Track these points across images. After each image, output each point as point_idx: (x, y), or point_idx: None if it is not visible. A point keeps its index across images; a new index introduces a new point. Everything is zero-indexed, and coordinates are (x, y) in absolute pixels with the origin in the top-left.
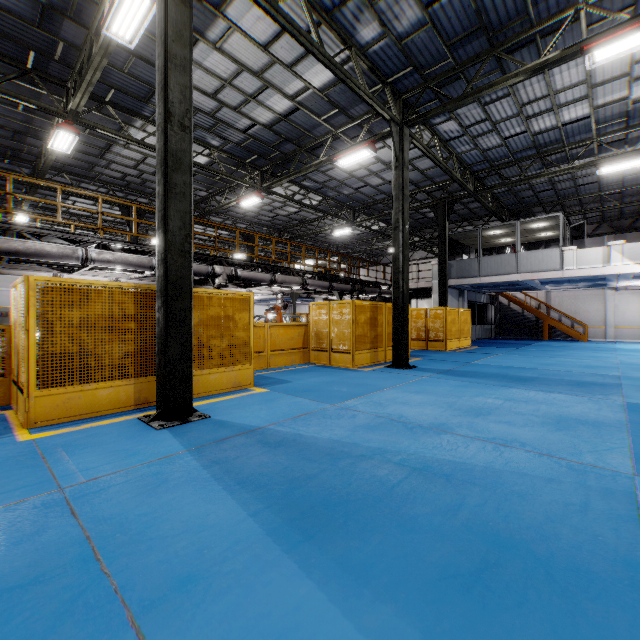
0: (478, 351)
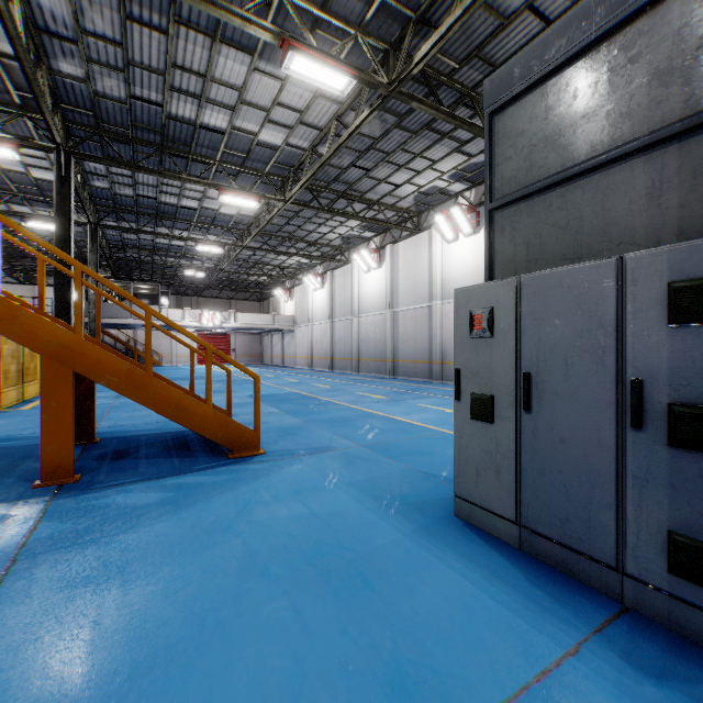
0: None
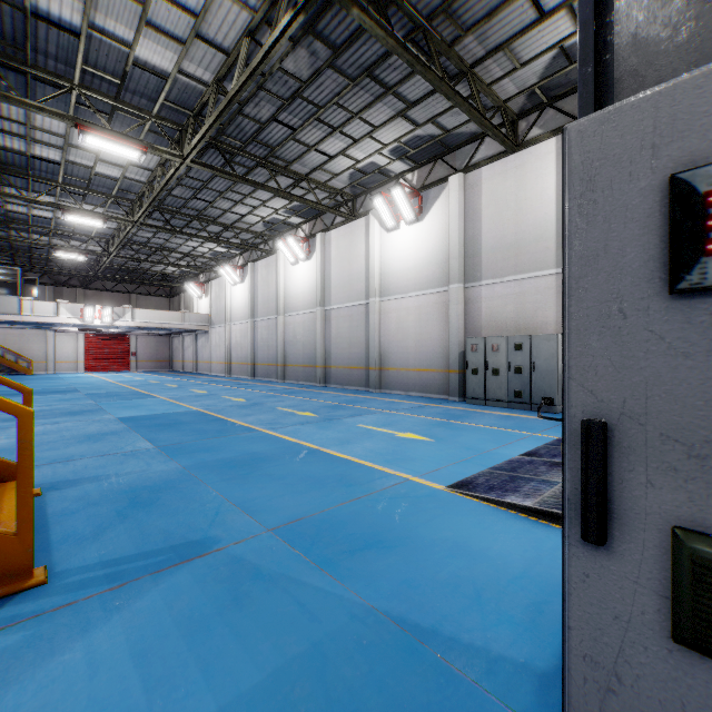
0: None
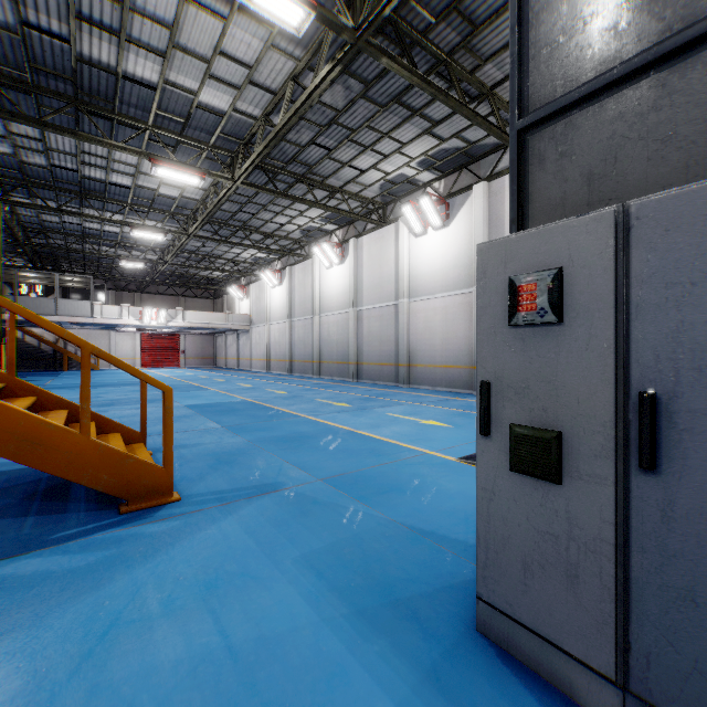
0: (30, 380)
